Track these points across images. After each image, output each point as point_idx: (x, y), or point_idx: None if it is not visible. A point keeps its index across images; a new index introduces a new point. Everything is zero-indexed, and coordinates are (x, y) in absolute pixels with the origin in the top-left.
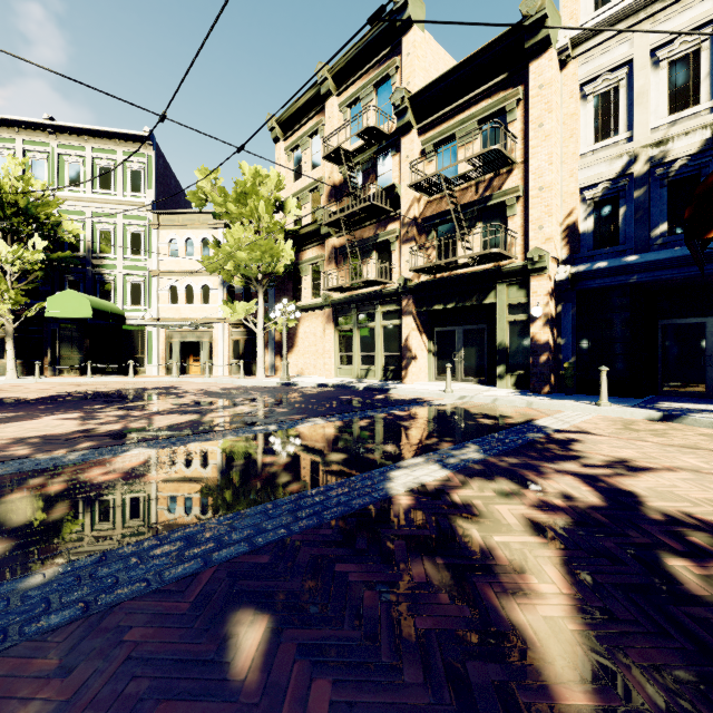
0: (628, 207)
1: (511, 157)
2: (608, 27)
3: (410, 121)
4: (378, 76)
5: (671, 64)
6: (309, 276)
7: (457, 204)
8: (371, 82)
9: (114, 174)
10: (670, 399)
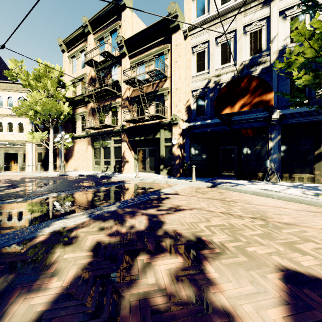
0: (208, 100)
1: (165, 74)
2: (201, 25)
3: (125, 52)
4: (111, 28)
5: (222, 45)
6: (80, 121)
7: (143, 92)
8: (108, 31)
9: None
10: (222, 178)
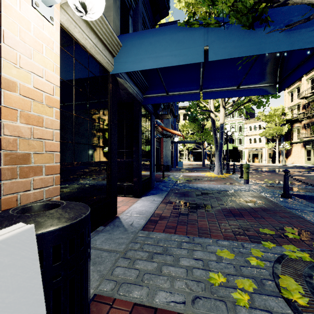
0: None
1: None
2: None
3: None
4: None
5: None
6: (296, 132)
7: None
8: None
9: (235, 113)
10: None
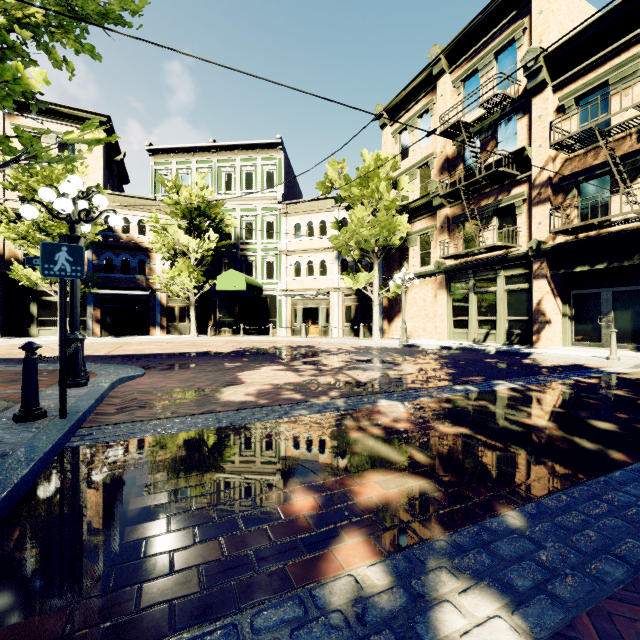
0: None
1: None
2: None
3: (544, 80)
4: (500, 43)
5: None
6: (417, 246)
7: (615, 156)
8: (491, 51)
9: (254, 177)
10: None
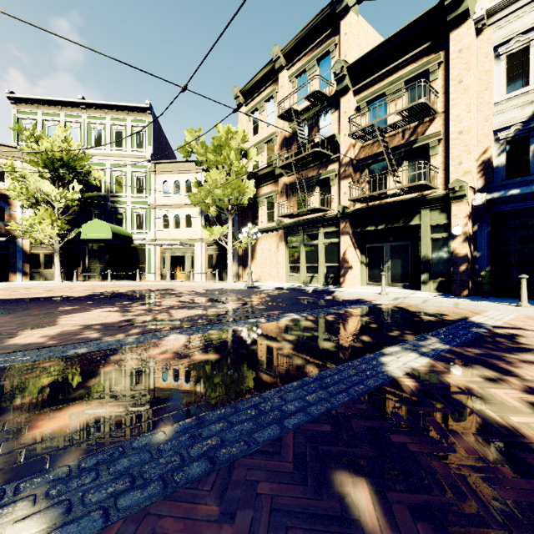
0: None
1: (434, 108)
2: None
3: (347, 85)
4: (320, 52)
5: None
6: (265, 207)
7: (388, 147)
8: (315, 58)
9: (124, 136)
10: None
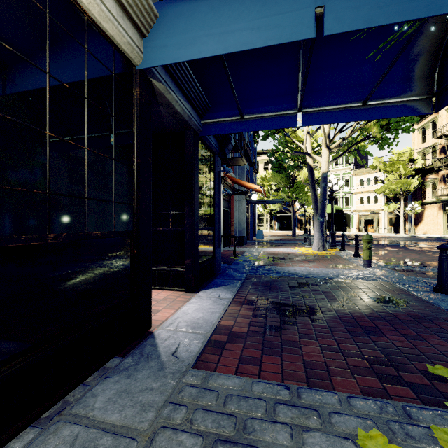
0: None
1: None
2: None
3: None
4: None
5: None
6: (430, 188)
7: None
8: None
9: (339, 159)
10: None
